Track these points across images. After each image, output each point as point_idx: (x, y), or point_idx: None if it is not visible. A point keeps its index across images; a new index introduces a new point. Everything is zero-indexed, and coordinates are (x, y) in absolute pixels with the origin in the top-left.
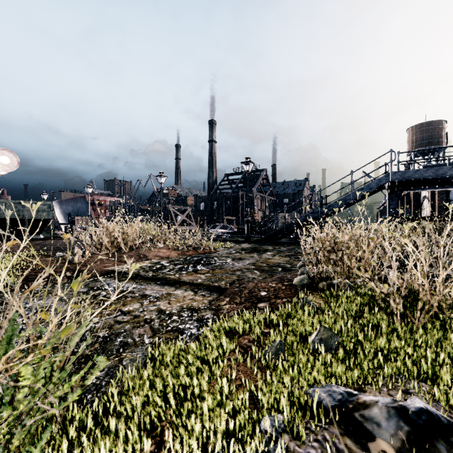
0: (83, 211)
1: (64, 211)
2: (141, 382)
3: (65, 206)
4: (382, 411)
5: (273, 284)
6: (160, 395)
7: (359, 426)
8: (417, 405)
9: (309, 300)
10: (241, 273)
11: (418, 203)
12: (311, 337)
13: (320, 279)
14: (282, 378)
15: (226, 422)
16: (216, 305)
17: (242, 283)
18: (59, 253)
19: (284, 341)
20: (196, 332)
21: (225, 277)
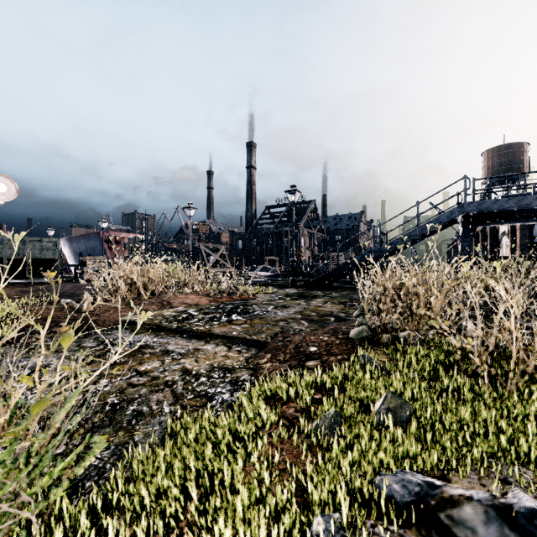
0: (97, 250)
1: (75, 250)
2: (156, 466)
3: (76, 244)
4: (477, 512)
5: (325, 338)
6: (179, 484)
7: (446, 532)
8: (527, 505)
9: (371, 357)
10: (286, 324)
11: (496, 240)
12: (374, 406)
13: (384, 332)
14: (339, 461)
15: (265, 523)
16: (255, 363)
17: (286, 336)
18: (64, 299)
19: (341, 410)
20: (229, 398)
21: (266, 328)
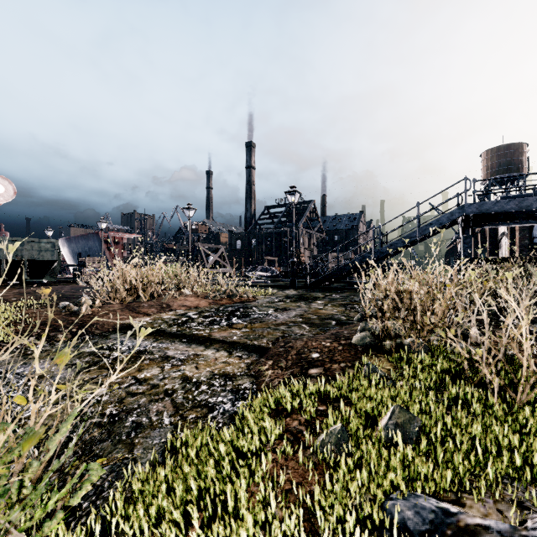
0: (95, 250)
1: (73, 250)
2: (156, 486)
3: (74, 244)
4: None
5: (327, 344)
6: (180, 507)
7: None
8: None
9: (375, 366)
10: (286, 328)
11: (495, 241)
12: (382, 421)
13: (388, 338)
14: (347, 482)
15: None
16: (256, 370)
17: (288, 341)
18: (62, 302)
19: (346, 423)
20: (230, 408)
21: (266, 333)
